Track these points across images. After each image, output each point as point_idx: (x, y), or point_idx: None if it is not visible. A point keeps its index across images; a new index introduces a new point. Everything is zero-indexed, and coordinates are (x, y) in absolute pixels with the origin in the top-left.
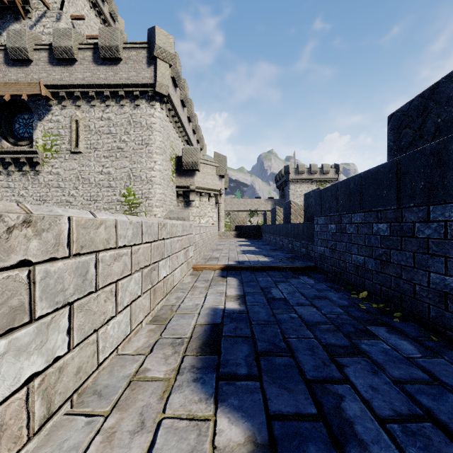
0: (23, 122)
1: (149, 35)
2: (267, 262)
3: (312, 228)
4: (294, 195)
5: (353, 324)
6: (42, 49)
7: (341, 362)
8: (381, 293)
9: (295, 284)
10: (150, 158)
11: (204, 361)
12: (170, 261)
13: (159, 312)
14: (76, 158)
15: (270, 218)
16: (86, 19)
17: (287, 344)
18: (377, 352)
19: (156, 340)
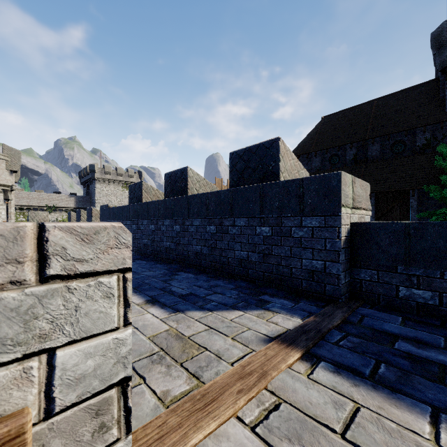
0: None
1: None
2: None
3: None
4: (101, 193)
5: None
6: None
7: None
8: None
9: None
10: None
11: None
12: None
13: None
14: None
15: (75, 217)
16: None
17: None
18: None
19: None
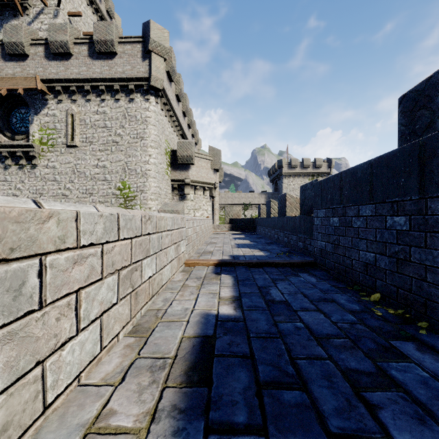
0: (19, 116)
1: (144, 29)
2: (263, 256)
3: (310, 221)
4: (287, 188)
5: (371, 337)
6: (38, 44)
7: (370, 399)
8: (398, 296)
9: (295, 283)
10: (145, 151)
11: (189, 396)
12: (158, 258)
13: (142, 319)
14: (71, 152)
15: (264, 211)
16: (83, 16)
17: (295, 367)
18: (413, 381)
19: (132, 359)
